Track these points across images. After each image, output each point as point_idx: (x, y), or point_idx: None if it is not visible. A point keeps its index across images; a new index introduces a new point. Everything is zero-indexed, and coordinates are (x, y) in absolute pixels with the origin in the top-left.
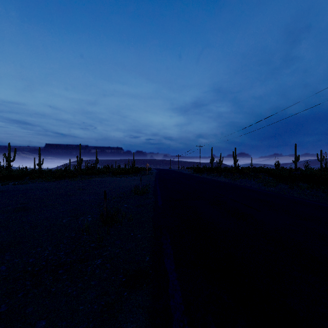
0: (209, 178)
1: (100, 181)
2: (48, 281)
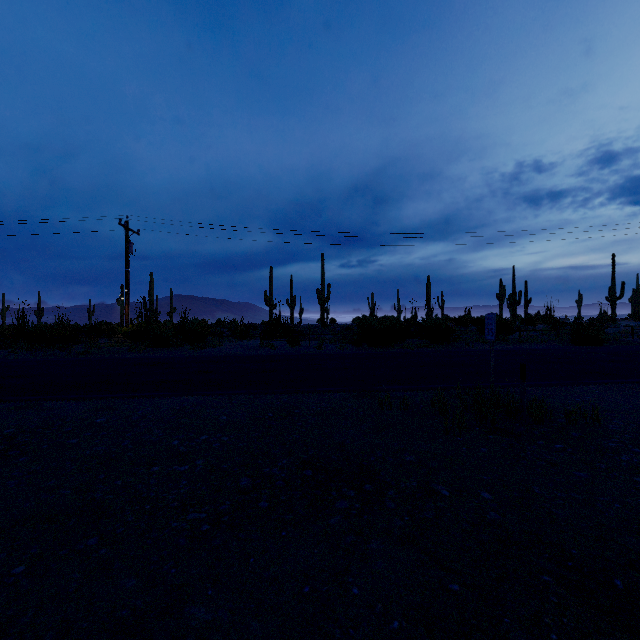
0: None
1: None
2: None
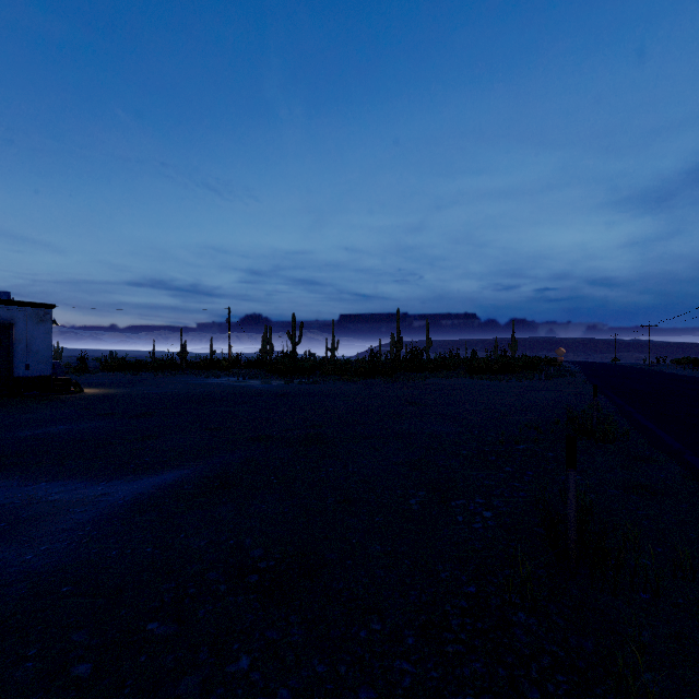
0: None
1: (446, 386)
2: None
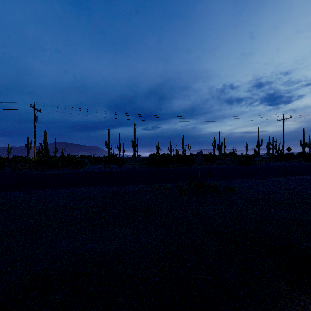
0: None
1: None
2: None
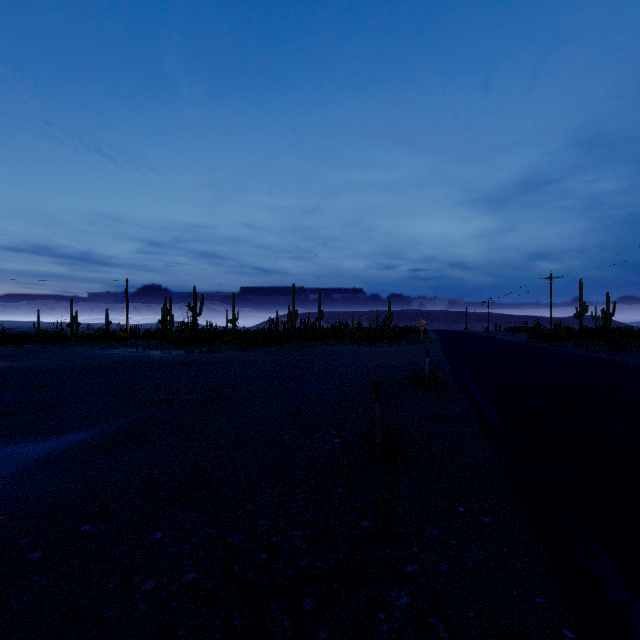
0: (589, 354)
1: (331, 352)
2: (283, 634)
